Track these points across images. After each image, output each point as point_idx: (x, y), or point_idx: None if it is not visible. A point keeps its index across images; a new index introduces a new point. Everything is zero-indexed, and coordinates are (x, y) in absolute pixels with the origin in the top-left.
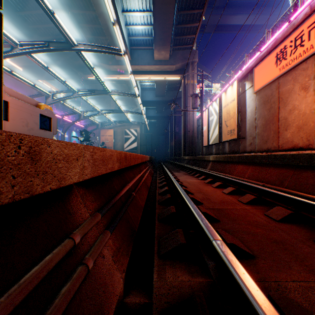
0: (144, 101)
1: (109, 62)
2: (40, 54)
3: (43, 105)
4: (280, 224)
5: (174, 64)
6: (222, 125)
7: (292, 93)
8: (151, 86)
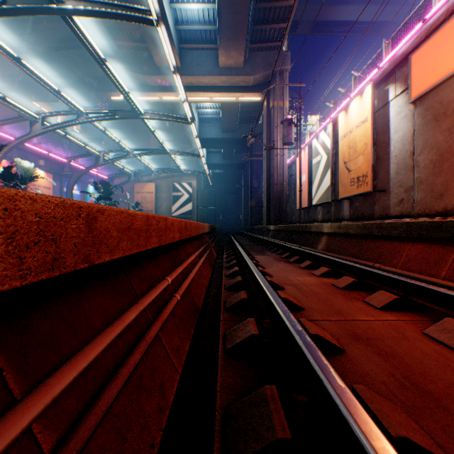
0: (204, 139)
1: (144, 70)
2: (29, 55)
3: None
4: None
5: (252, 74)
6: (338, 169)
7: None
8: (214, 116)
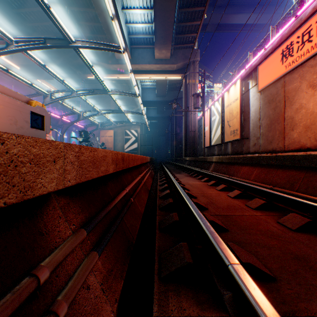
0: (145, 101)
1: (108, 61)
2: (38, 53)
3: (34, 102)
4: (298, 234)
5: (175, 63)
6: (224, 125)
7: (299, 91)
8: (152, 86)
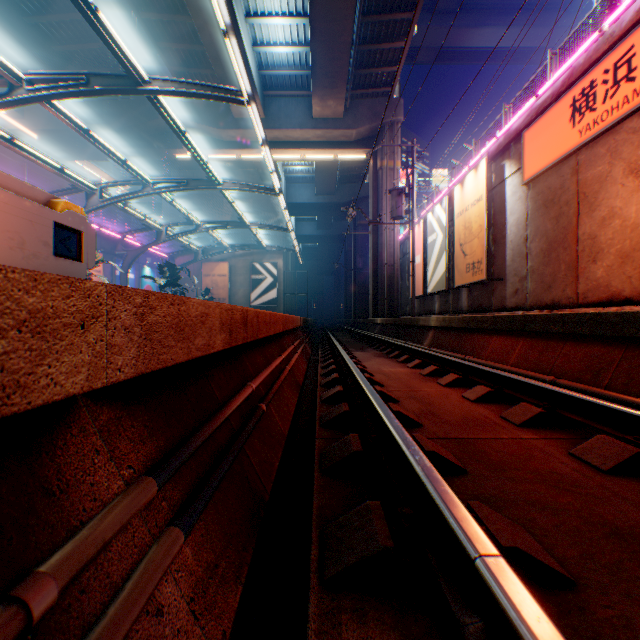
0: (293, 204)
1: (218, 123)
2: (76, 107)
3: (61, 203)
4: (615, 481)
5: (354, 127)
6: (454, 252)
7: (608, 183)
8: (306, 174)
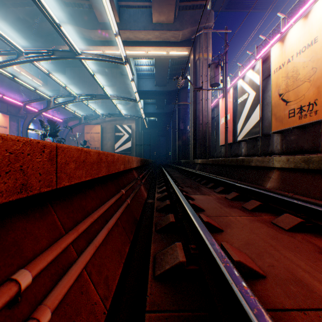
0: (142, 91)
1: (88, 25)
2: None
3: None
4: None
5: (181, 29)
6: (271, 103)
7: None
8: (149, 72)
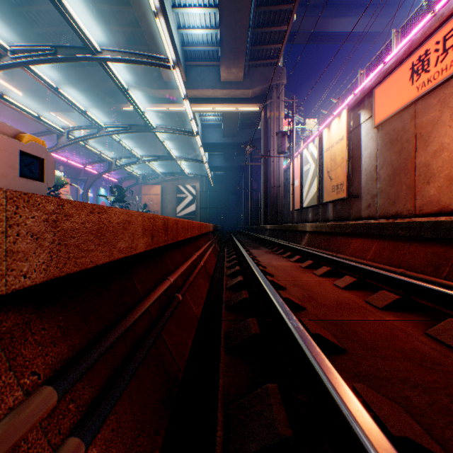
0: (207, 143)
1: (153, 85)
2: (51, 73)
3: (26, 136)
4: None
5: (250, 87)
6: (323, 177)
7: (439, 125)
8: (216, 122)
